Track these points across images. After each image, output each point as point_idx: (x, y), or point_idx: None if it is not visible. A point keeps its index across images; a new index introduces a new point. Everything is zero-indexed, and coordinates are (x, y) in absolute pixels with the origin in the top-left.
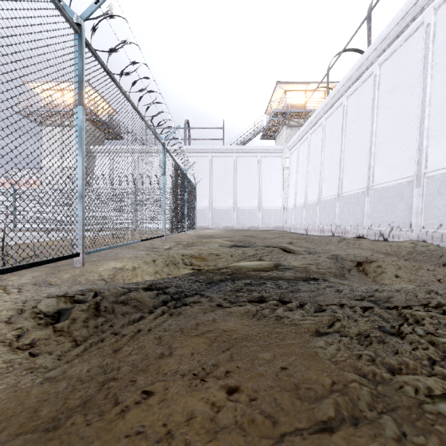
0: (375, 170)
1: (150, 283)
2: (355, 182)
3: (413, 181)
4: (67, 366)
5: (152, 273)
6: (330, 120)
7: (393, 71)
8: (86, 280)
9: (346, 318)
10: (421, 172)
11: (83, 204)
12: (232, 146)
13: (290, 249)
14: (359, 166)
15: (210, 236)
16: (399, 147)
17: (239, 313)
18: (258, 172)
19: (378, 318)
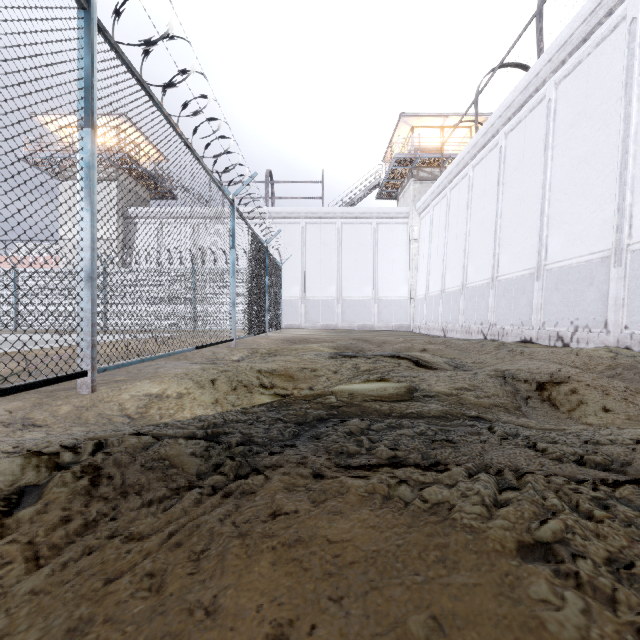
0: (549, 241)
1: (198, 425)
2: (519, 259)
3: (610, 257)
4: (2, 622)
5: (209, 402)
6: (480, 169)
7: (577, 92)
8: (97, 415)
9: (567, 509)
10: (623, 243)
11: (93, 290)
12: (335, 208)
13: (425, 361)
14: (525, 236)
15: (302, 340)
16: (587, 206)
17: (356, 494)
18: (373, 246)
19: (629, 509)
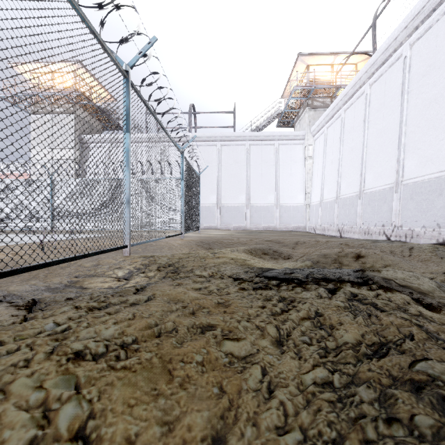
0: None
1: None
2: (431, 161)
3: None
4: None
5: None
6: (378, 85)
7: None
8: None
9: None
10: None
11: None
12: (244, 133)
13: (421, 293)
14: (440, 138)
15: (216, 241)
16: None
17: None
18: (275, 162)
19: None
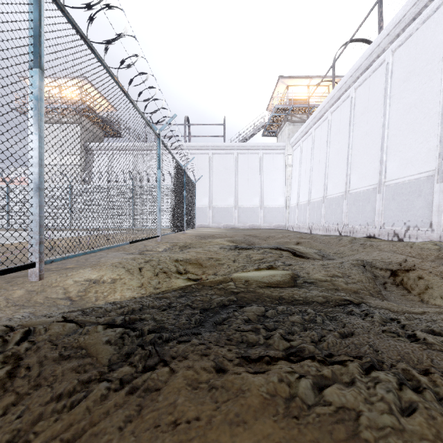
0: (387, 165)
1: (118, 311)
2: (365, 178)
3: (434, 176)
4: None
5: (136, 285)
6: (336, 114)
7: (408, 57)
8: (44, 298)
9: None
10: None
11: (40, 198)
12: (233, 143)
13: (301, 252)
14: (370, 161)
15: (210, 236)
16: (416, 139)
17: (257, 396)
18: (260, 169)
19: None
